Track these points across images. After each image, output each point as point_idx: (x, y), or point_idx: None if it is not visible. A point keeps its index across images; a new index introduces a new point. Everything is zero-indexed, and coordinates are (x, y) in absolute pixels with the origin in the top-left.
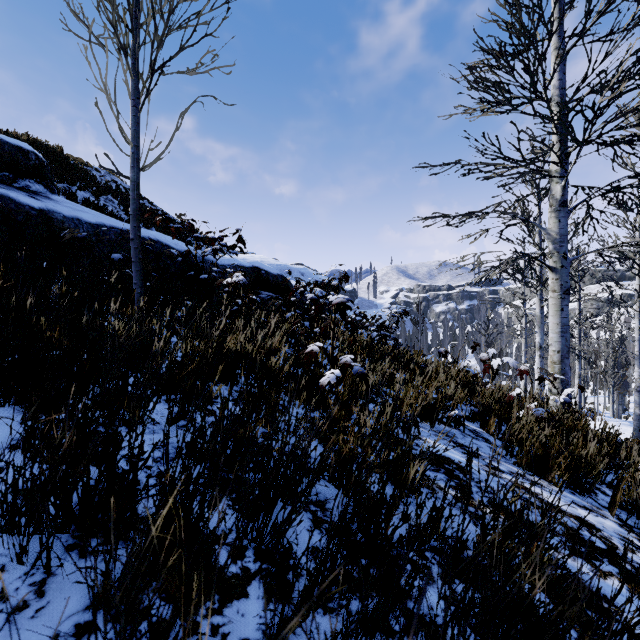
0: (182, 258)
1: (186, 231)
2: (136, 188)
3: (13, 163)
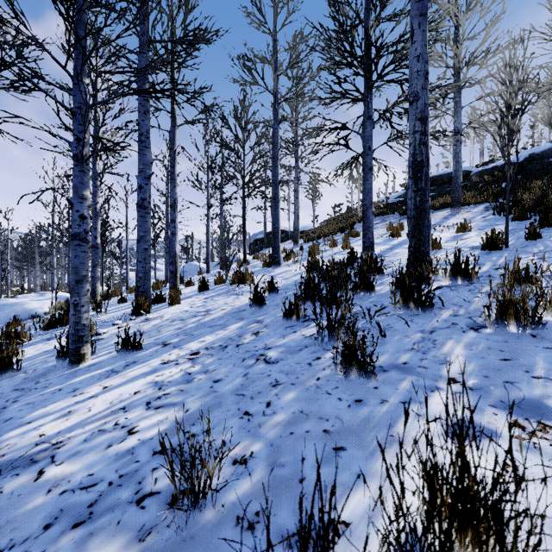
0: None
1: None
2: None
3: None
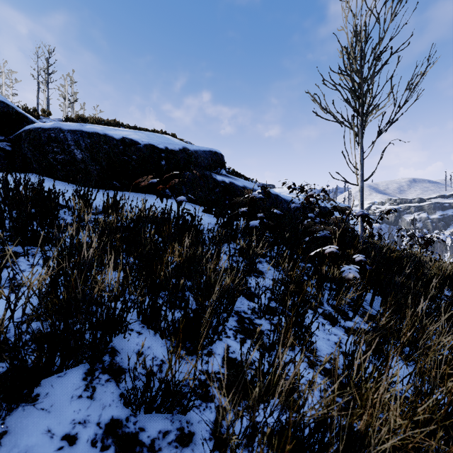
0: (285, 203)
1: (238, 175)
2: (363, 190)
3: (220, 162)
